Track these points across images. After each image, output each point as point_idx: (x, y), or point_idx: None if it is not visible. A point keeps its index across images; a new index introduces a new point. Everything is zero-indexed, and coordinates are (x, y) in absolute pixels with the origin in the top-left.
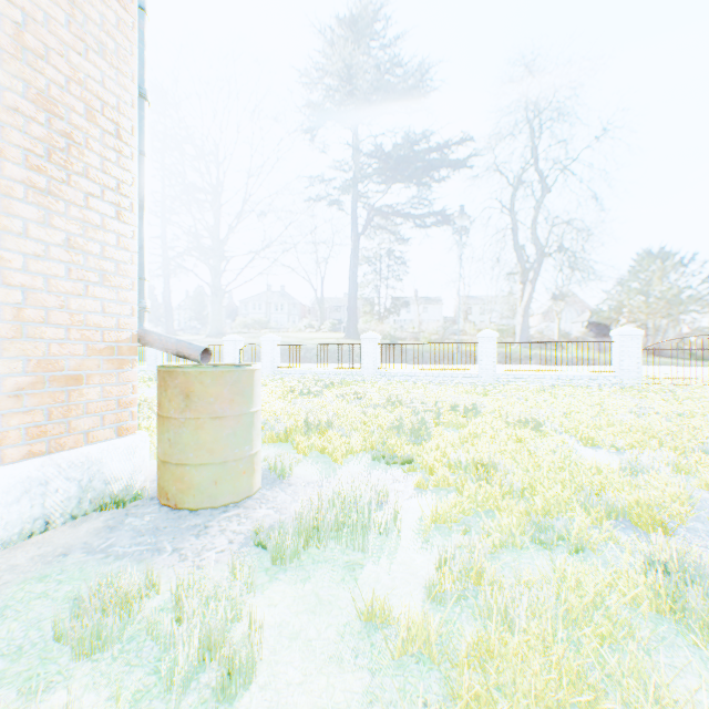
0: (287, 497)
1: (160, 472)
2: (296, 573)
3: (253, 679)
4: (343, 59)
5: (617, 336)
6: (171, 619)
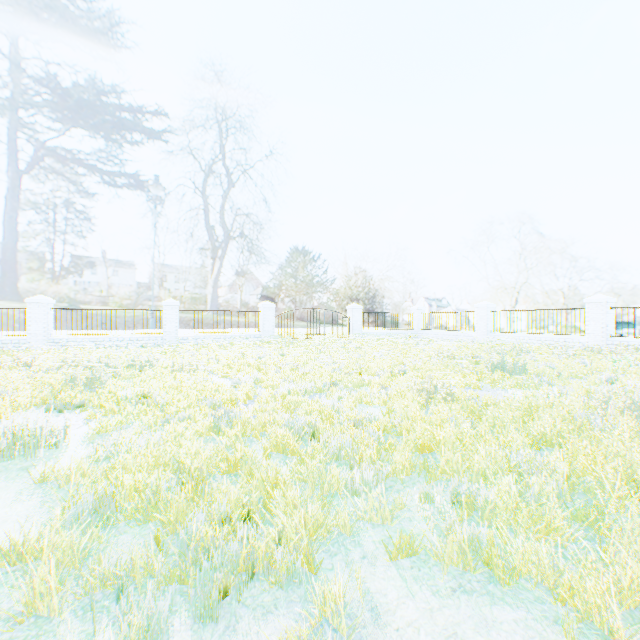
0: None
1: None
2: None
3: None
4: None
5: (263, 307)
6: None
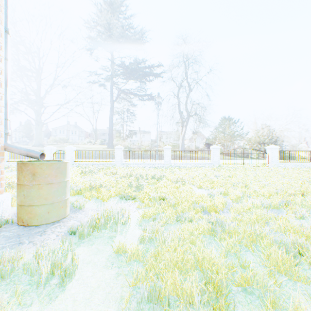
0: (82, 216)
1: (18, 210)
2: (88, 242)
3: (73, 278)
4: (107, 20)
5: (212, 148)
6: (35, 264)
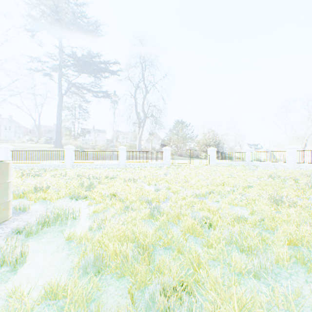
0: (28, 218)
1: None
2: (37, 237)
3: (24, 264)
4: (54, 3)
5: (164, 149)
6: None
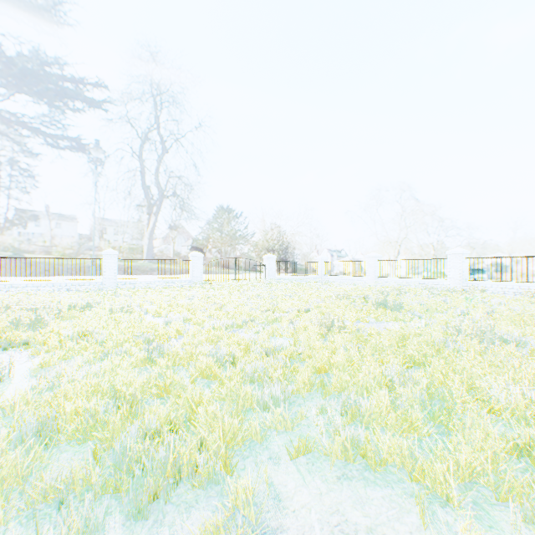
0: None
1: None
2: None
3: None
4: None
5: (192, 257)
6: None
